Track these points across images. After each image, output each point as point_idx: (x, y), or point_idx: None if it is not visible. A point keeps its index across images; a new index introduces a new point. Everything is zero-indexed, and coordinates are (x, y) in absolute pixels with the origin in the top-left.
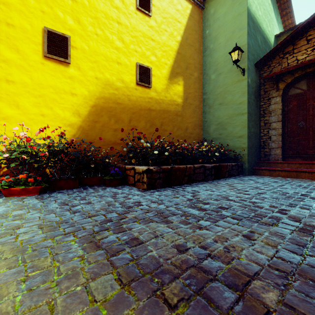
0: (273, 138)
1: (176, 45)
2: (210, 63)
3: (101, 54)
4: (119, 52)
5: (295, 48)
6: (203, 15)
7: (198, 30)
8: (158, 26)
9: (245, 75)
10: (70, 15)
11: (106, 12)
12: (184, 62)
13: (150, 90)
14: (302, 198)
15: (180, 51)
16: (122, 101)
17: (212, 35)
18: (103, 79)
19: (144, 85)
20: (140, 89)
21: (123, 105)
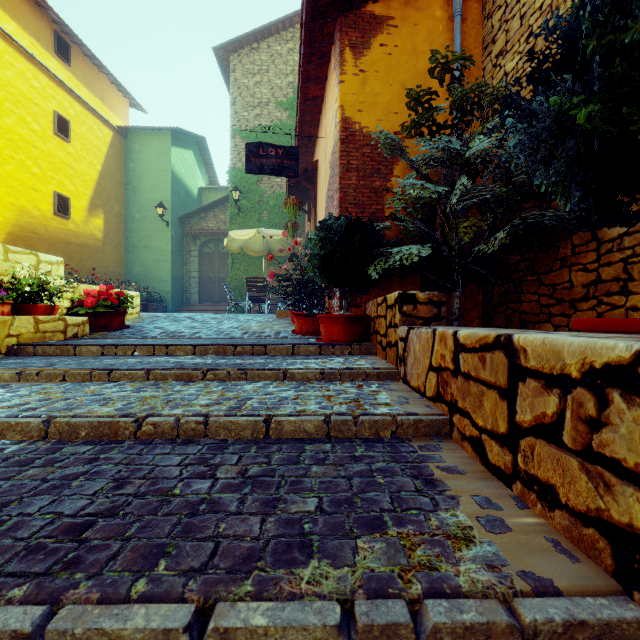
0: (193, 285)
1: (96, 174)
2: (134, 201)
3: (17, 179)
4: (36, 179)
5: (207, 217)
6: (126, 144)
7: (120, 160)
8: (77, 153)
9: (170, 227)
10: None
11: (22, 135)
12: (105, 194)
13: (68, 221)
14: None
15: (101, 182)
16: (39, 231)
17: (137, 172)
18: (19, 206)
19: (63, 216)
20: (57, 220)
21: (40, 235)
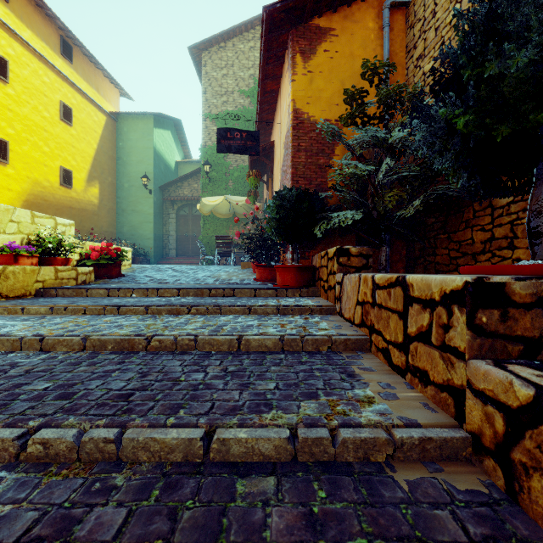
0: (171, 242)
1: (93, 152)
2: (124, 173)
3: (31, 157)
4: (46, 156)
5: (183, 186)
6: (117, 127)
7: (112, 139)
8: (78, 134)
9: (152, 194)
10: (7, 122)
11: (36, 121)
12: (100, 167)
13: (71, 190)
14: None
15: (97, 158)
16: (49, 198)
17: (125, 150)
18: (33, 179)
19: (67, 186)
20: (63, 189)
21: (49, 202)
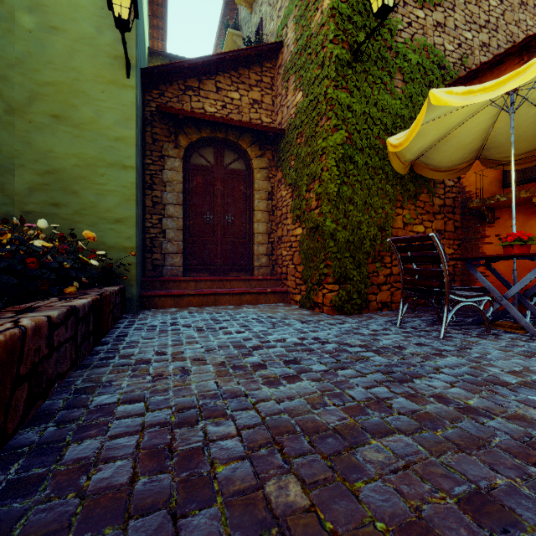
0: (170, 233)
1: None
2: None
3: None
4: None
5: (201, 89)
6: None
7: None
8: None
9: (132, 77)
10: None
11: None
12: None
13: None
14: (343, 349)
15: None
16: None
17: None
18: None
19: None
20: None
21: None
